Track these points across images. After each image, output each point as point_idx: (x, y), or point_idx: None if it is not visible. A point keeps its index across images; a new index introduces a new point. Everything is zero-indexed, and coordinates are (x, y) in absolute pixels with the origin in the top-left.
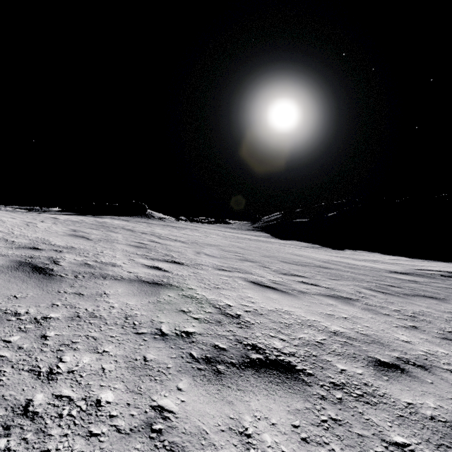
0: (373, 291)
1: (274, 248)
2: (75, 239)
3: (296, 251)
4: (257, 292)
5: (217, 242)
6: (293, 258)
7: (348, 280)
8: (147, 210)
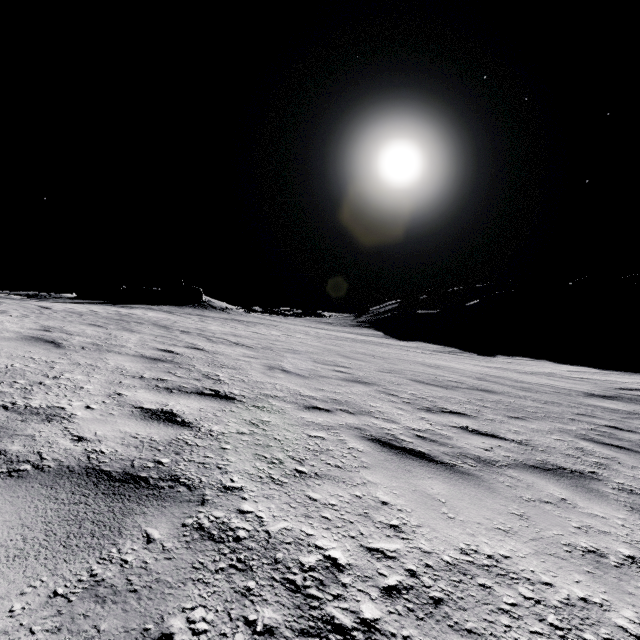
0: (600, 445)
1: (394, 355)
2: (23, 347)
3: (427, 360)
4: (395, 476)
5: (306, 346)
6: (428, 372)
7: (539, 417)
8: (204, 297)
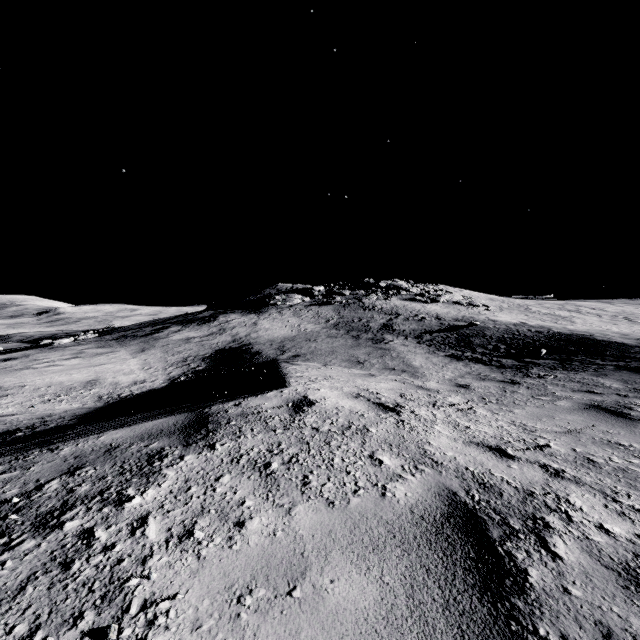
0: None
1: None
2: (535, 305)
3: None
4: (576, 314)
5: None
6: None
7: None
8: None
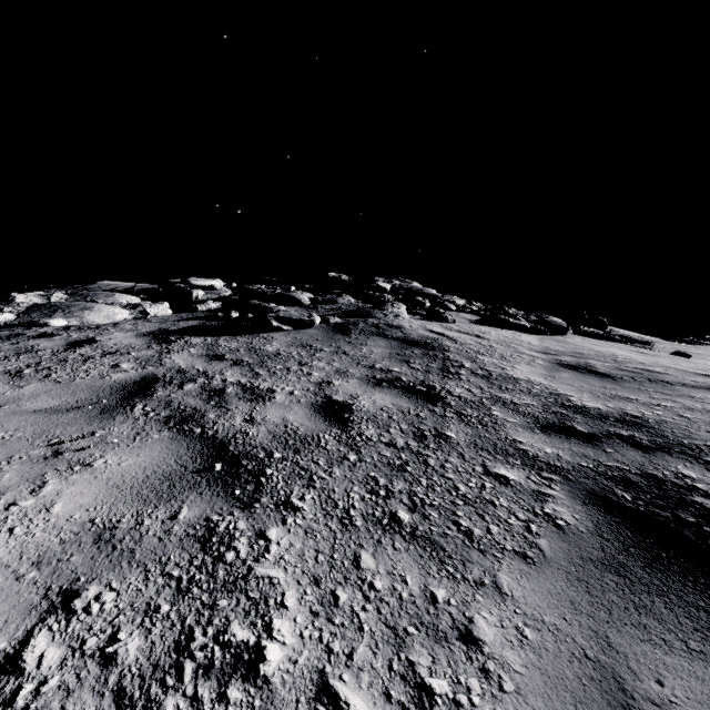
0: None
1: None
2: None
3: None
4: None
5: None
6: None
7: None
8: (607, 327)
